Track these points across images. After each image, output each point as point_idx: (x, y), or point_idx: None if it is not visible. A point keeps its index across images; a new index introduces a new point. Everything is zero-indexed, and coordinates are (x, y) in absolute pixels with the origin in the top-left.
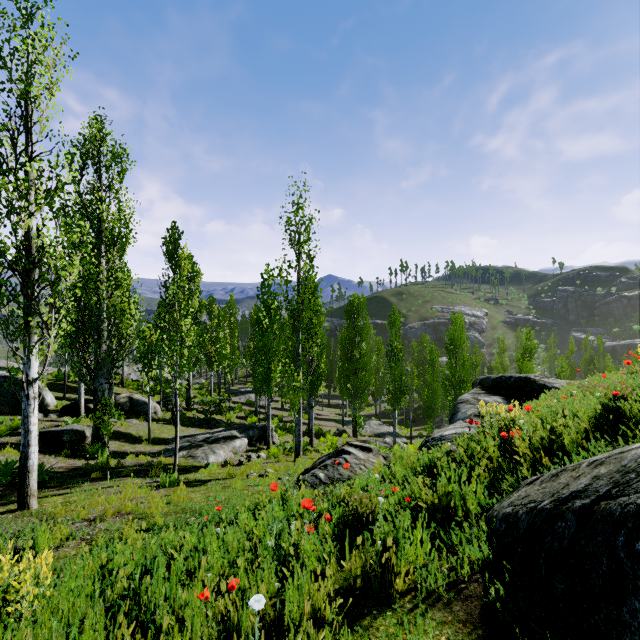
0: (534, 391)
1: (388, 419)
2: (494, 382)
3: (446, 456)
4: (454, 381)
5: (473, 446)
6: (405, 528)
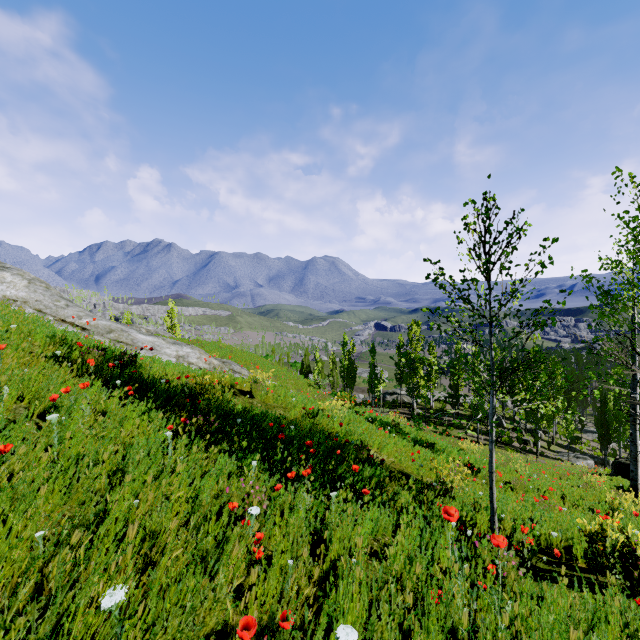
0: None
1: None
2: None
3: None
4: None
5: None
6: None
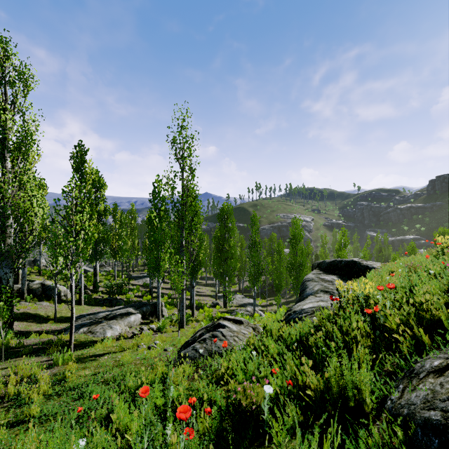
0: (359, 271)
1: (248, 293)
2: (329, 265)
3: (314, 330)
4: (296, 265)
5: (342, 322)
6: (294, 423)
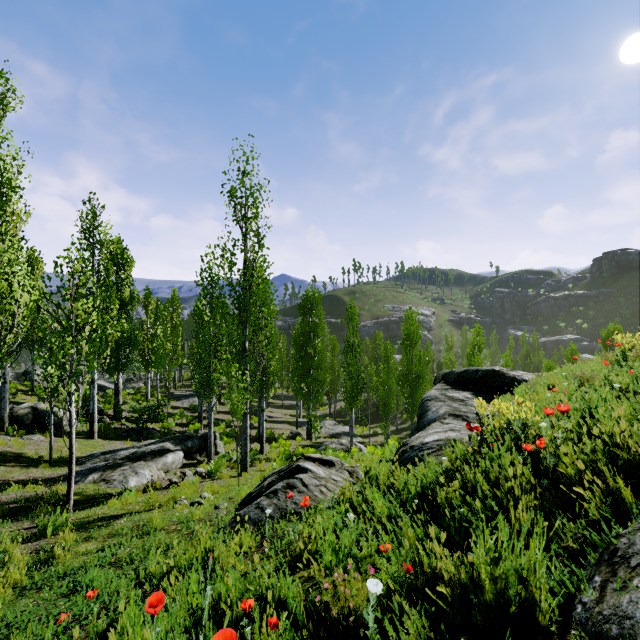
0: (503, 385)
1: (343, 418)
2: (459, 376)
3: (444, 478)
4: (410, 377)
5: (489, 465)
6: None
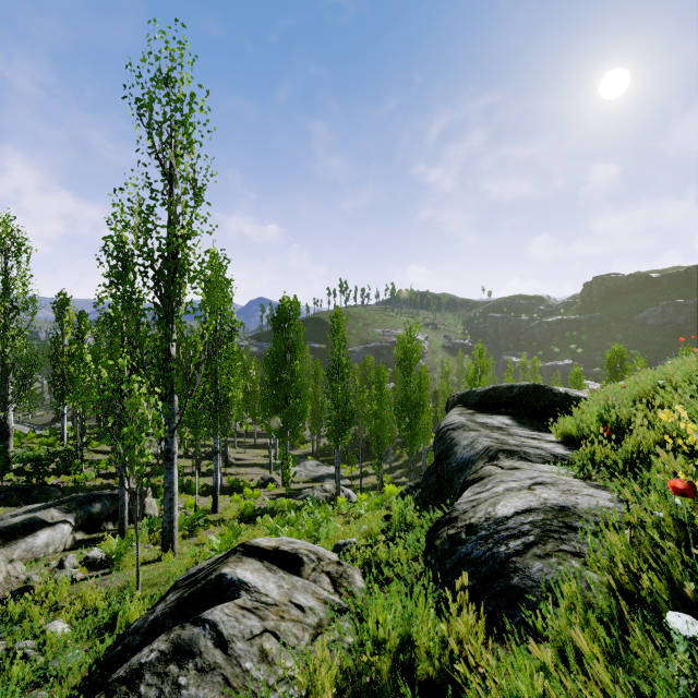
0: (552, 404)
1: (327, 457)
2: (484, 397)
3: None
4: (409, 405)
5: None
6: None
